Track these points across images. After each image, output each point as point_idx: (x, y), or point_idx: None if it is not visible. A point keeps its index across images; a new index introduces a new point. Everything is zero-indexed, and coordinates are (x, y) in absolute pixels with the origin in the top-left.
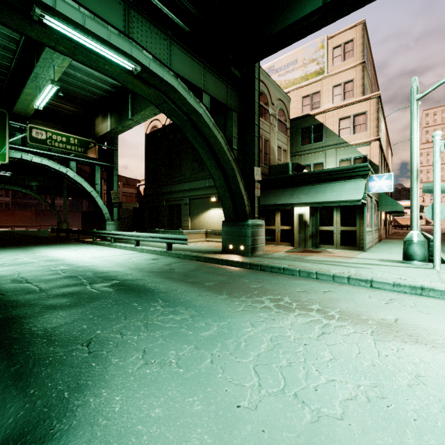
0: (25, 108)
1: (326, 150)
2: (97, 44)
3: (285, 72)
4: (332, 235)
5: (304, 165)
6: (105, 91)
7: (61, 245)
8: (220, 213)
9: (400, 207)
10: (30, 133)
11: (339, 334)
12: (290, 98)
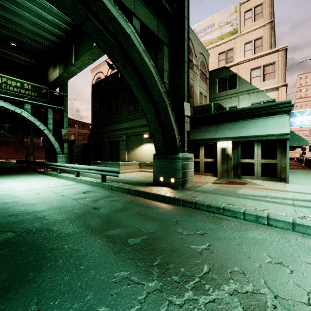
0: None
1: (239, 95)
2: None
3: (204, 34)
4: (252, 167)
5: None
6: (52, 42)
7: (13, 175)
8: (151, 148)
9: (305, 142)
10: None
11: None
12: (209, 53)
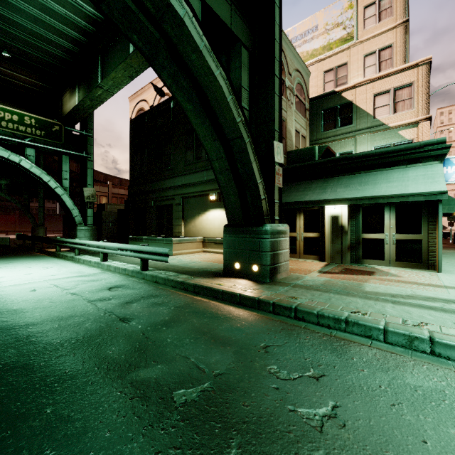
0: None
1: (357, 135)
2: None
3: (302, 42)
4: (381, 246)
5: None
6: (66, 50)
7: (6, 259)
8: (221, 216)
9: None
10: None
11: None
12: (309, 71)
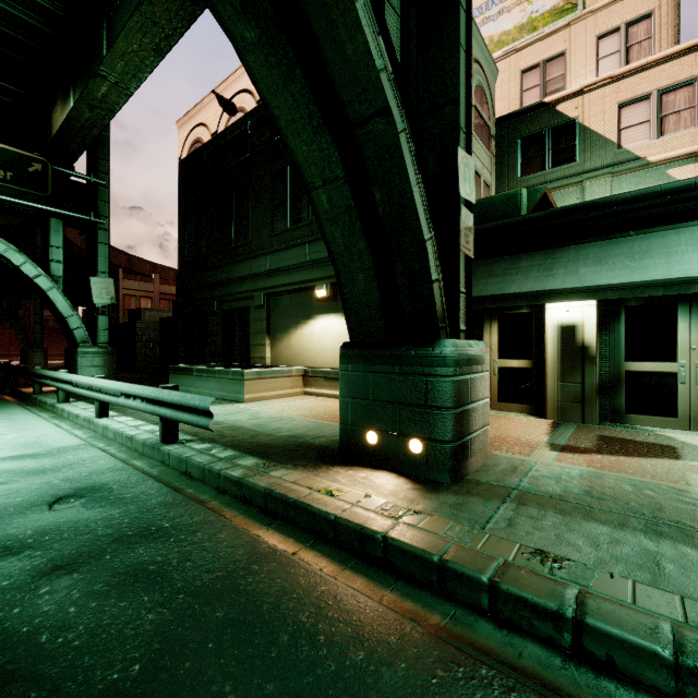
0: None
1: (585, 181)
2: None
3: (481, 22)
4: (670, 387)
5: None
6: (40, 10)
7: None
8: (337, 327)
9: None
10: None
11: None
12: (497, 68)
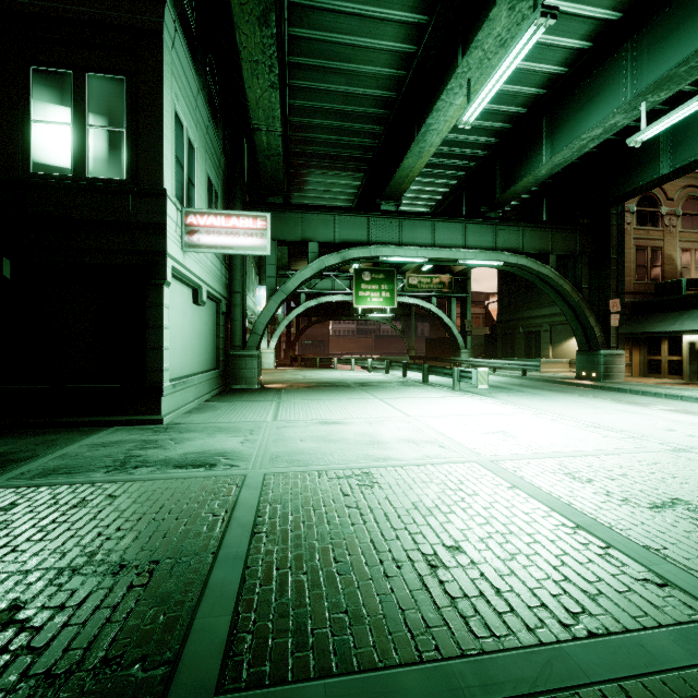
0: (409, 267)
1: None
2: (481, 262)
3: None
4: None
5: None
6: None
7: None
8: None
9: None
10: (408, 281)
11: (596, 401)
12: None
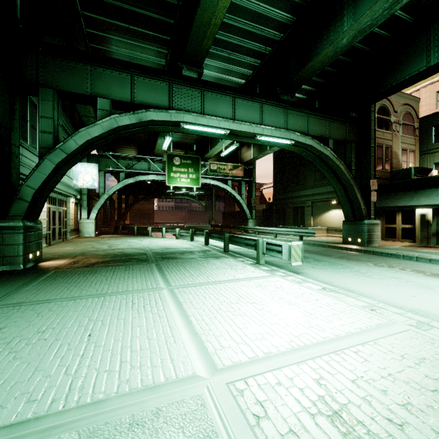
0: (211, 154)
1: None
2: (276, 139)
3: None
4: None
5: (438, 163)
6: None
7: None
8: (340, 213)
9: None
10: (210, 167)
11: (402, 273)
12: (419, 98)
